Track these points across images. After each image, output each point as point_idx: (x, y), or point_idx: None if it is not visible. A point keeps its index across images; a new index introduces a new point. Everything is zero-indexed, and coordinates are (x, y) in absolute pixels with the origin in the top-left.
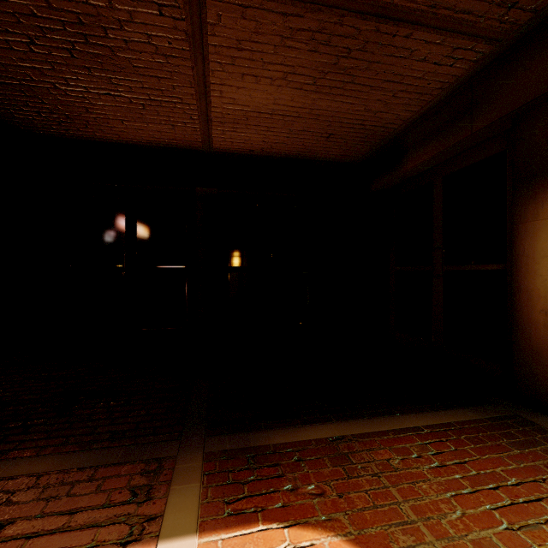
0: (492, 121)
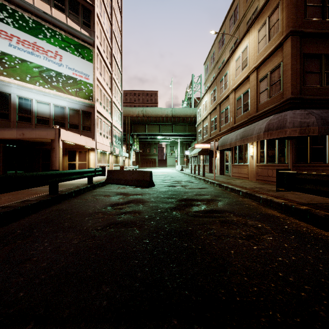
0: None
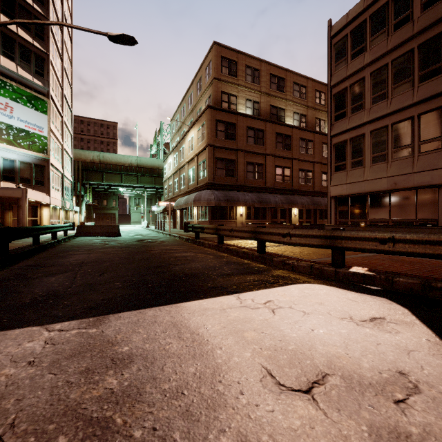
0: (1, 202)
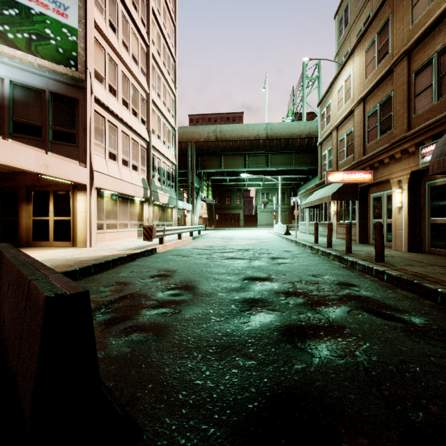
0: (14, 185)
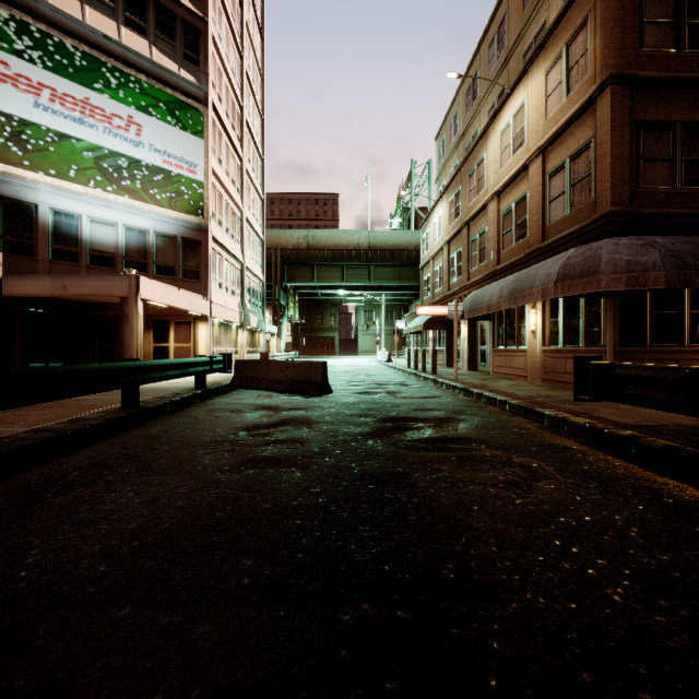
0: None
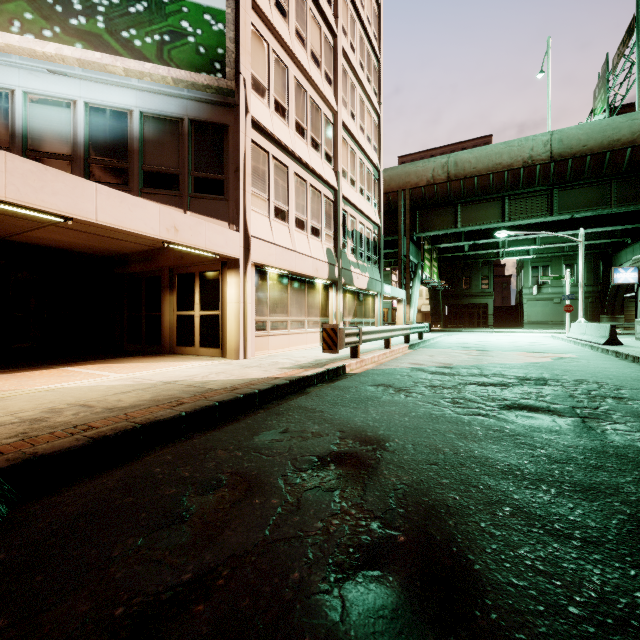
0: (156, 267)
